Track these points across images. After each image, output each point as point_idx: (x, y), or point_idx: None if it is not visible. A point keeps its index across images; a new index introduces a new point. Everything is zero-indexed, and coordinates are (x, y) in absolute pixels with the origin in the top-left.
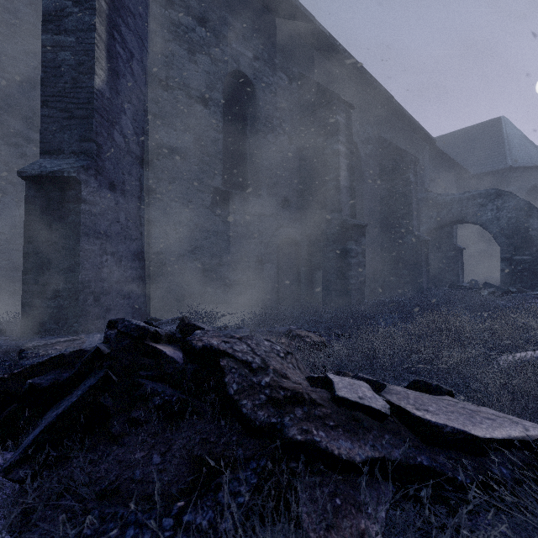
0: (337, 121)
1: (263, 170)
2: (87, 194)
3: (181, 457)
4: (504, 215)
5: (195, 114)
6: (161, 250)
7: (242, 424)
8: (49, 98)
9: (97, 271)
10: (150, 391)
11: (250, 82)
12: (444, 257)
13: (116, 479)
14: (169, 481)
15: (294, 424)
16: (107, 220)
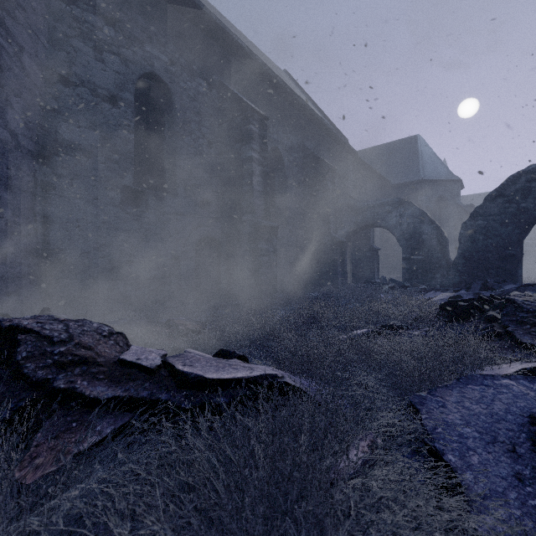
0: (251, 130)
1: (180, 171)
2: None
3: None
4: (405, 221)
5: (102, 113)
6: (62, 247)
7: (26, 382)
8: None
9: None
10: None
11: (166, 86)
12: (363, 257)
13: None
14: None
15: (65, 378)
16: None
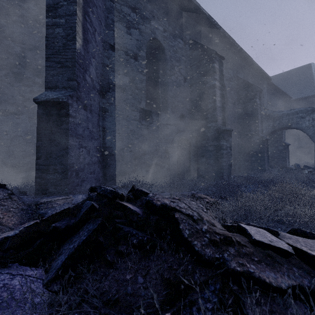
0: (214, 67)
1: (169, 97)
2: (72, 112)
3: (156, 279)
4: None
5: (130, 65)
6: (111, 146)
7: (194, 257)
8: (50, 56)
9: (77, 157)
10: (127, 233)
11: (162, 45)
12: (276, 150)
13: (116, 293)
14: (151, 295)
15: (232, 259)
16: (82, 127)
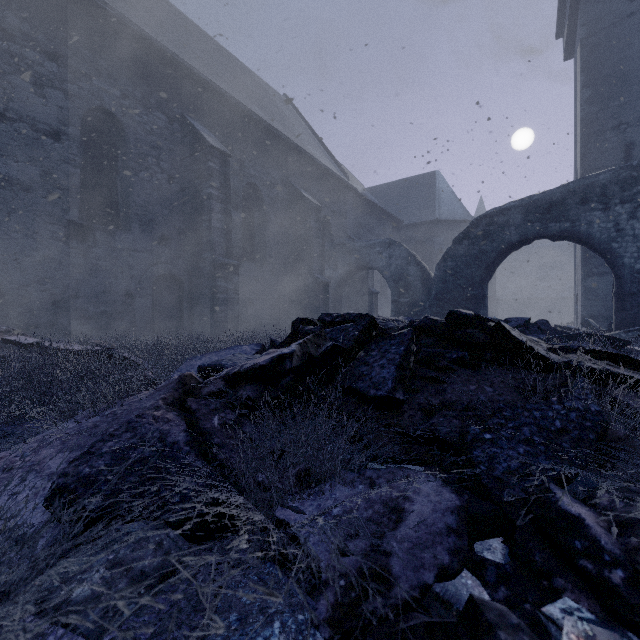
0: (209, 167)
1: (135, 206)
2: None
3: None
4: (394, 262)
5: (43, 147)
6: None
7: None
8: None
9: None
10: None
11: (118, 120)
12: (361, 301)
13: None
14: None
15: None
16: None
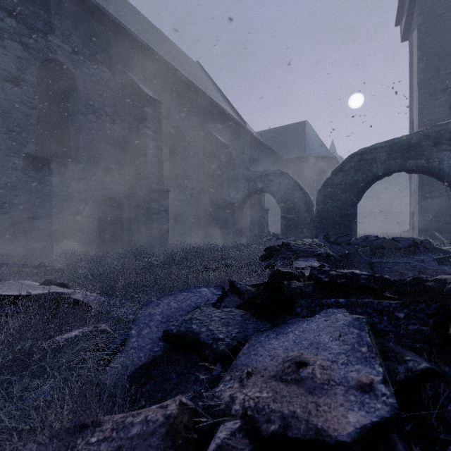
0: (145, 112)
1: (83, 142)
2: None
3: None
4: (283, 188)
5: (3, 91)
6: None
7: None
8: None
9: None
10: None
11: (70, 71)
12: (256, 216)
13: None
14: None
15: None
16: None
